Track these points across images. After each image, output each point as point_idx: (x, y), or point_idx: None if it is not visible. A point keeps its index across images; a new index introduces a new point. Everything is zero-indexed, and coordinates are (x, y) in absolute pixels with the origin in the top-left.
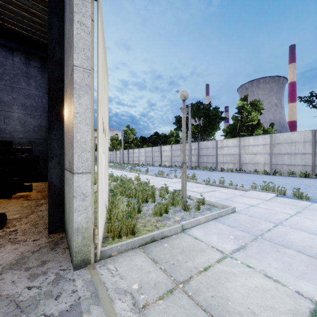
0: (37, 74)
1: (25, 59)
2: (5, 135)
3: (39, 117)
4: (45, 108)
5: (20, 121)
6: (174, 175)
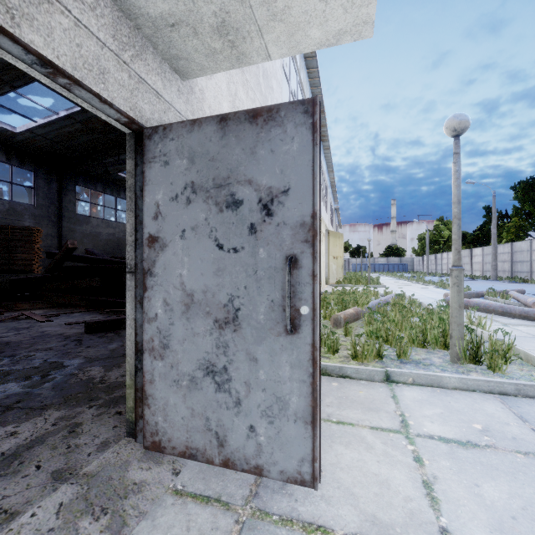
0: None
1: None
2: None
3: None
4: None
5: None
6: (416, 279)
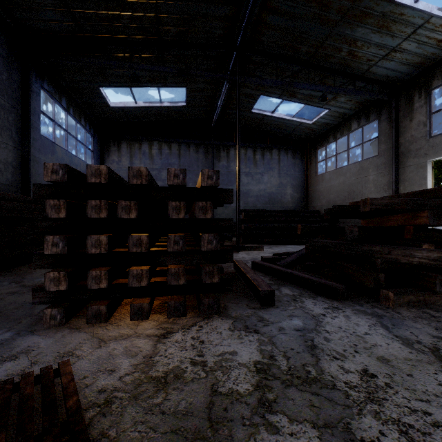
0: (299, 162)
1: (293, 154)
2: (284, 206)
3: (300, 191)
4: (303, 185)
5: (290, 195)
6: None
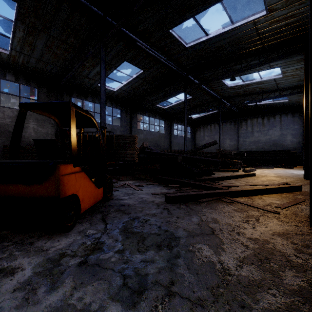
0: (297, 119)
1: (292, 115)
2: (284, 147)
3: (298, 137)
4: (301, 133)
5: (290, 140)
6: None
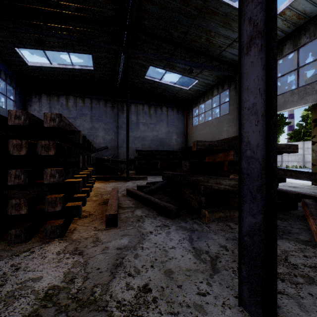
0: (181, 117)
1: (177, 111)
2: (170, 147)
3: (182, 137)
4: (184, 133)
5: (175, 140)
6: None
